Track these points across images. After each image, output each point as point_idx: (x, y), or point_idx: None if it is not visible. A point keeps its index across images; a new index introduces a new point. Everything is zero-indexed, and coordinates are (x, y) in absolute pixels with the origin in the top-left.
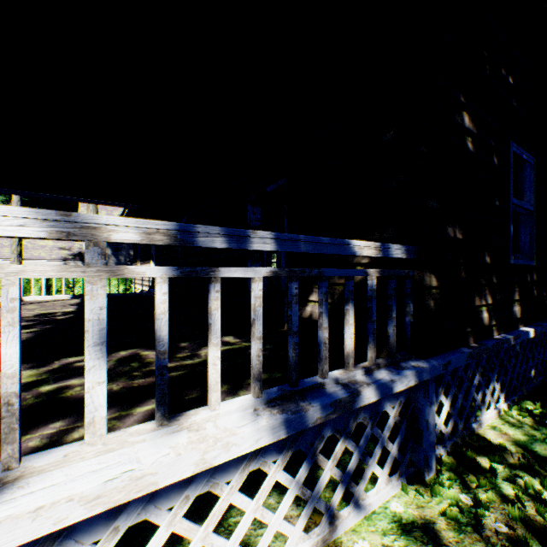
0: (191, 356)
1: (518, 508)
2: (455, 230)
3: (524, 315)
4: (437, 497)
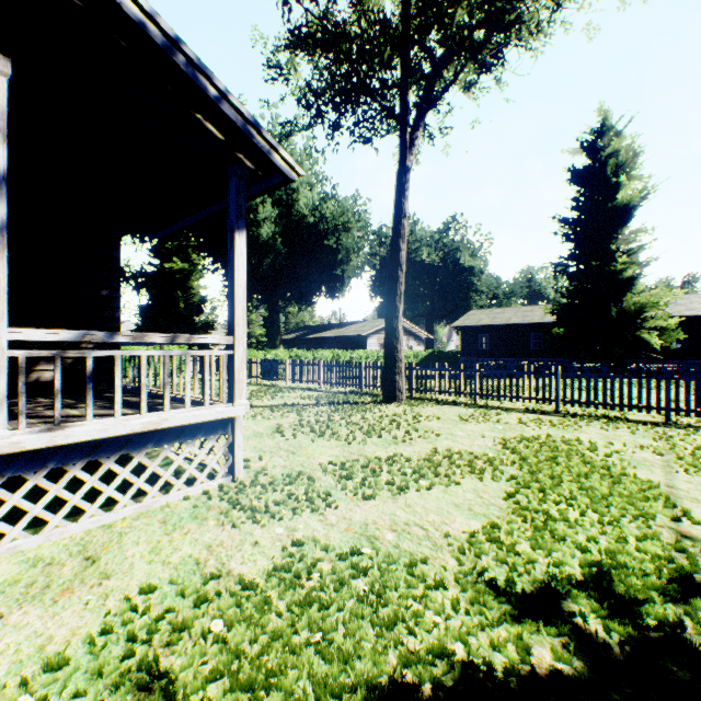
0: None
1: None
2: None
3: None
4: None
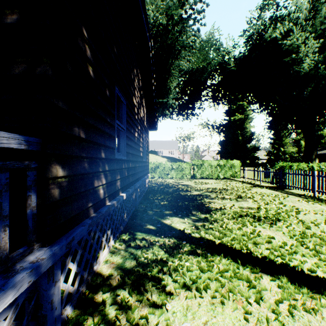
0: None
1: None
2: (80, 131)
3: (122, 187)
4: None
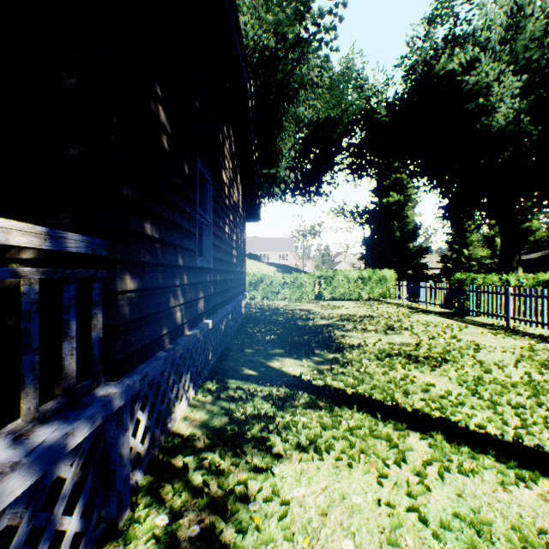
0: None
1: (206, 493)
2: (153, 228)
3: (206, 310)
4: (133, 542)
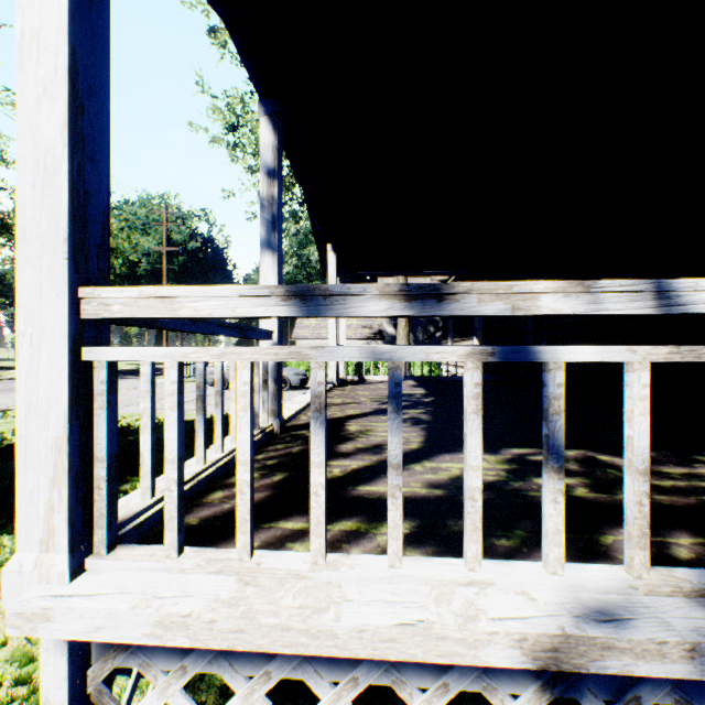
0: (695, 476)
1: None
2: None
3: None
4: None
